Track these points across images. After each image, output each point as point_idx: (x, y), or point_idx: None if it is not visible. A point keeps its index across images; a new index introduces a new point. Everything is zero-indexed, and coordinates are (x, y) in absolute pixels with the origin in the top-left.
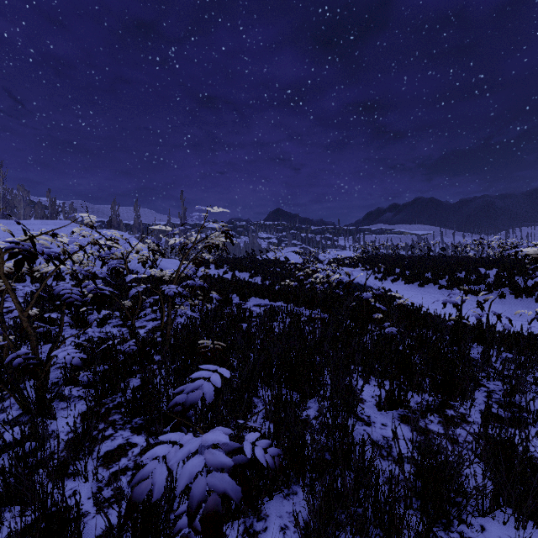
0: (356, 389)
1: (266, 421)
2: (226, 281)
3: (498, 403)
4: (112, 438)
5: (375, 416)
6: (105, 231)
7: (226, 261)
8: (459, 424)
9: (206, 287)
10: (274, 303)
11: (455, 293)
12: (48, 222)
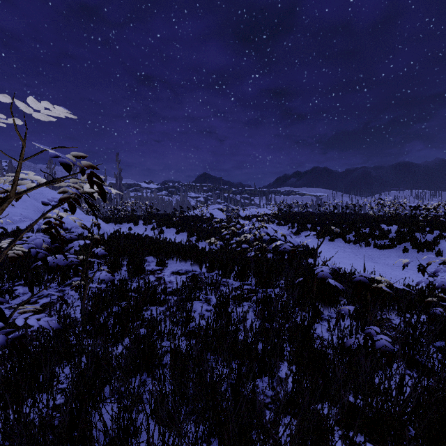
0: None
1: None
2: (146, 240)
3: None
4: None
5: None
6: None
7: (155, 217)
8: None
9: (103, 255)
10: (197, 269)
11: (445, 270)
12: None
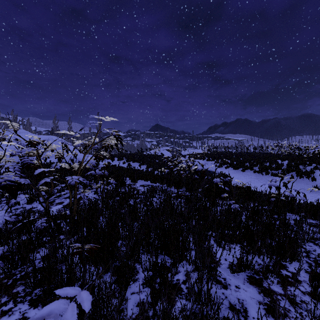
0: (212, 253)
1: (145, 287)
2: (123, 168)
3: (316, 262)
4: (10, 313)
5: (229, 278)
6: (26, 135)
7: (125, 156)
8: (293, 283)
9: (107, 174)
10: (154, 184)
11: (276, 179)
12: (8, 130)
